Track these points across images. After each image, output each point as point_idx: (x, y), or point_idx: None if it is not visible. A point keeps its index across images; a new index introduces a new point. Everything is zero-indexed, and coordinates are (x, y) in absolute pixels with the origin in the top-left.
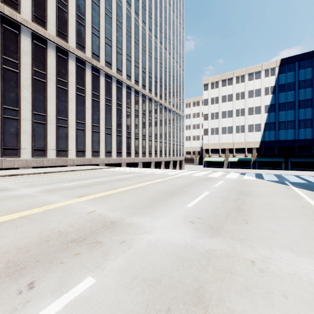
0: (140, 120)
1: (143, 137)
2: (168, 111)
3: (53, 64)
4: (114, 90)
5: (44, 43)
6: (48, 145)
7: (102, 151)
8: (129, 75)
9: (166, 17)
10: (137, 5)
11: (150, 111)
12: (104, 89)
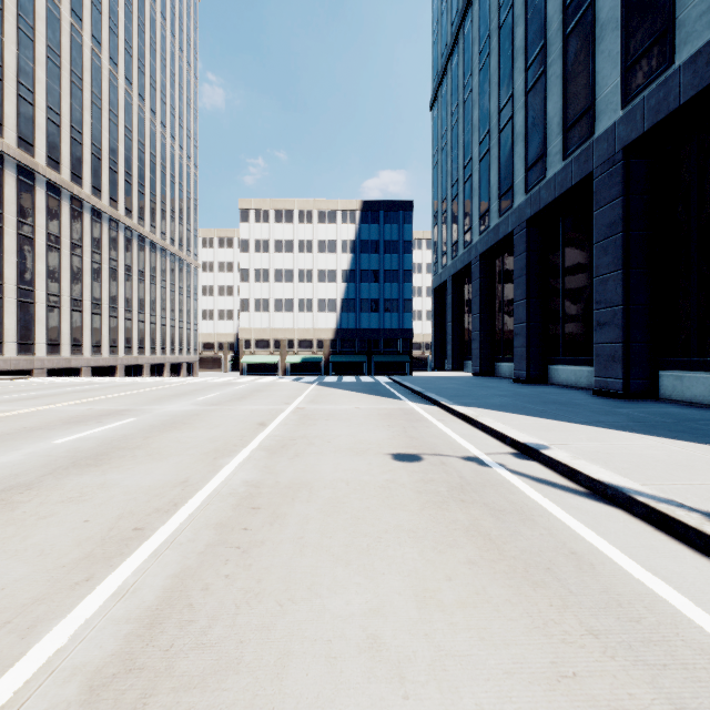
0: (85, 268)
1: (94, 309)
2: (160, 252)
3: None
4: (9, 188)
5: None
6: None
7: None
8: (56, 159)
9: (155, 42)
10: None
11: (115, 248)
12: None
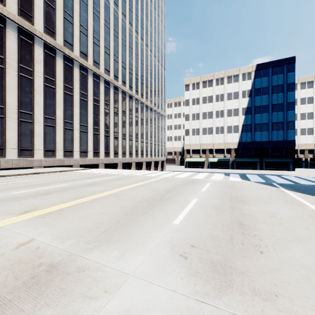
0: (119, 118)
1: (122, 136)
2: (149, 110)
3: (13, 48)
4: (90, 83)
5: (1, 22)
6: (7, 144)
7: (76, 151)
8: (108, 70)
9: (147, 13)
10: None
11: (131, 109)
12: (78, 82)
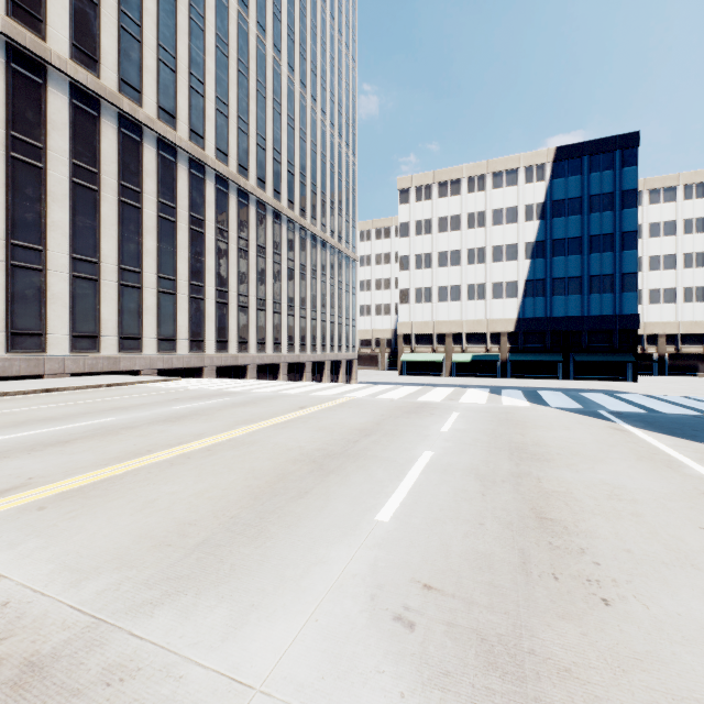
0: (251, 263)
1: (258, 304)
2: (320, 245)
3: None
4: (182, 182)
5: None
6: None
7: (149, 338)
8: (224, 151)
9: (316, 26)
10: None
11: (278, 242)
12: (154, 177)
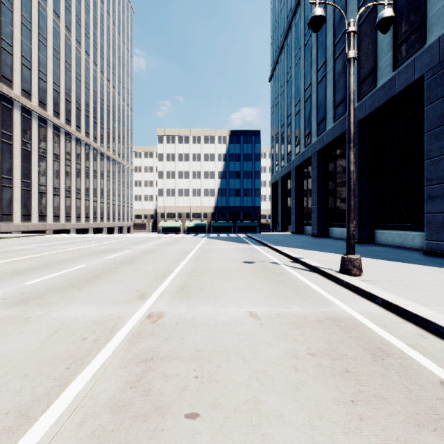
0: (73, 172)
1: (77, 195)
2: (112, 162)
3: None
4: (34, 129)
5: None
6: None
7: (16, 214)
8: (58, 111)
9: (109, 39)
10: (68, 18)
11: (88, 161)
12: (19, 127)
